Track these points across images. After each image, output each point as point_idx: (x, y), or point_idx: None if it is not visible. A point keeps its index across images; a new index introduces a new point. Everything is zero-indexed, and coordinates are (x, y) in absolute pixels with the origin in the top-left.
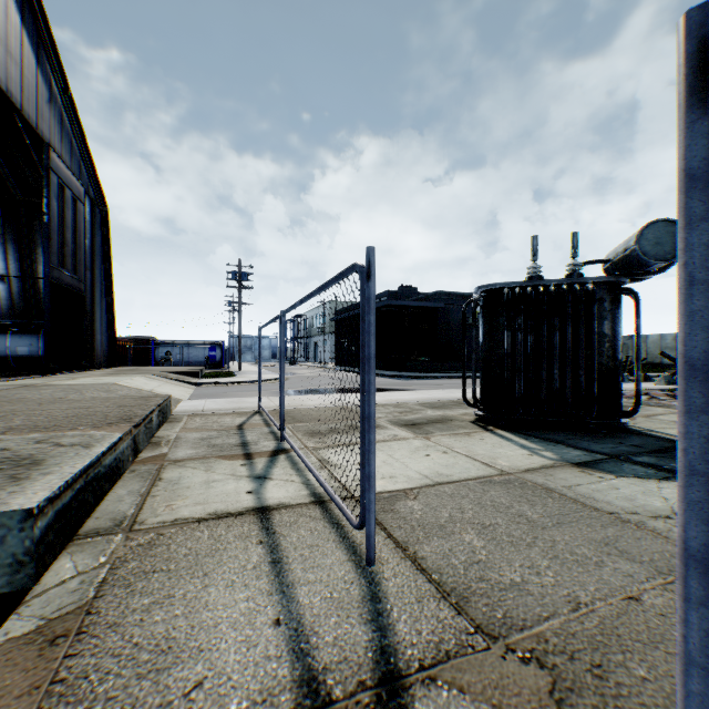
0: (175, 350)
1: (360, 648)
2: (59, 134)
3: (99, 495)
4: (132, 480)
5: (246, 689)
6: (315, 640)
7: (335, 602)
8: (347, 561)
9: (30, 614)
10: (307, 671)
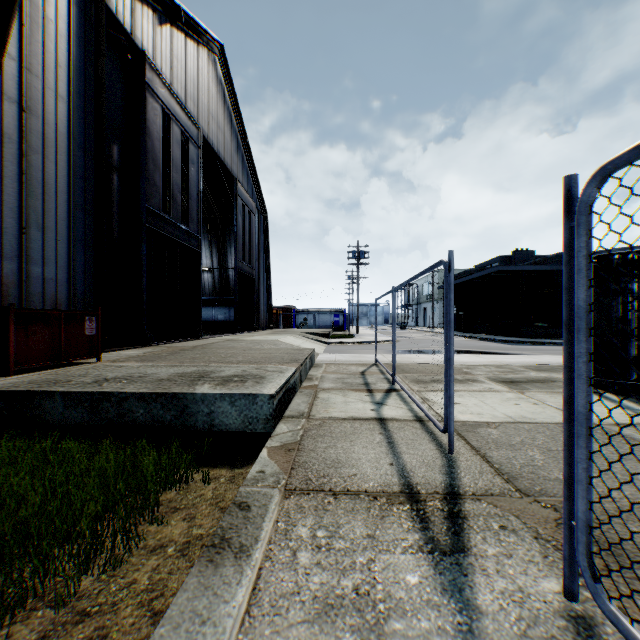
0: (309, 316)
1: (437, 481)
2: (241, 170)
3: (289, 400)
4: (302, 396)
5: (376, 481)
6: (412, 474)
7: (425, 463)
8: (435, 449)
9: (275, 440)
10: (407, 482)
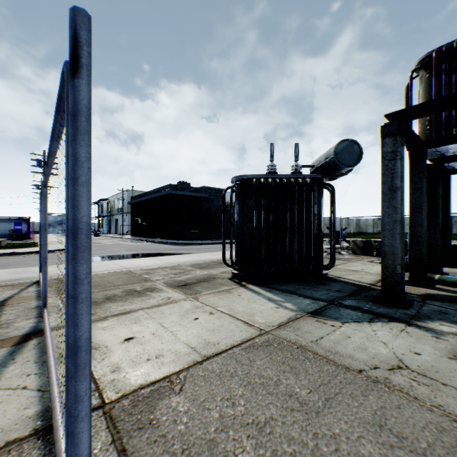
0: None
1: None
2: None
3: None
4: None
5: None
6: None
7: None
8: None
9: None
10: None
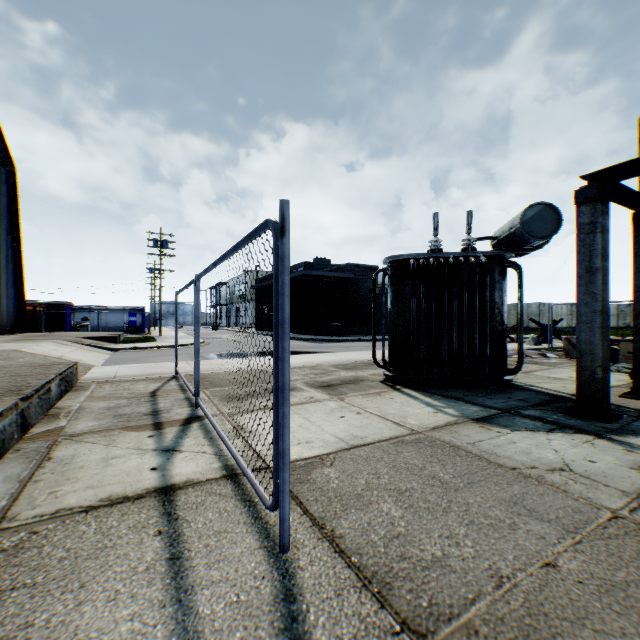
0: (93, 316)
1: None
2: None
3: None
4: (14, 462)
5: None
6: None
7: (241, 607)
8: (258, 548)
9: None
10: None
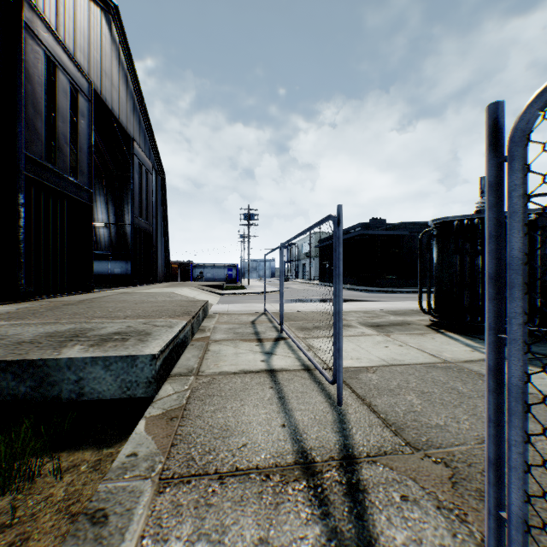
0: (205, 270)
1: (331, 443)
2: (138, 131)
3: (177, 355)
4: (192, 349)
5: (269, 450)
6: (305, 436)
7: (317, 420)
8: (325, 402)
9: (157, 407)
10: (301, 448)
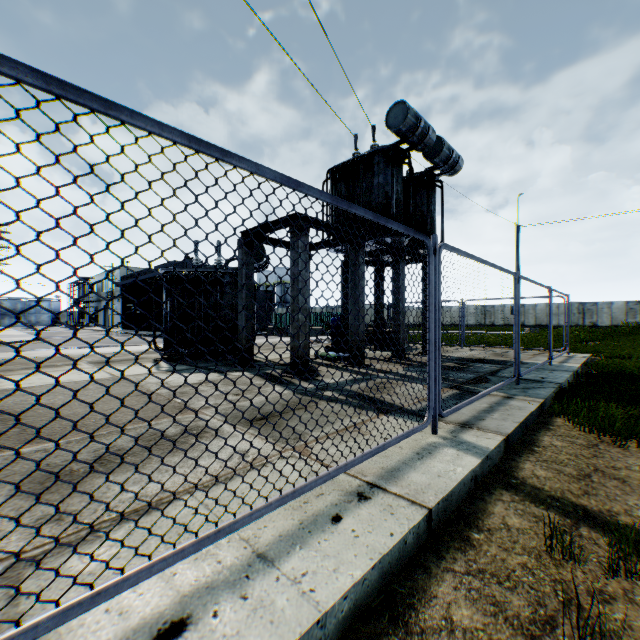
0: None
1: None
2: None
3: None
4: None
5: None
6: None
7: None
8: None
9: None
10: None
